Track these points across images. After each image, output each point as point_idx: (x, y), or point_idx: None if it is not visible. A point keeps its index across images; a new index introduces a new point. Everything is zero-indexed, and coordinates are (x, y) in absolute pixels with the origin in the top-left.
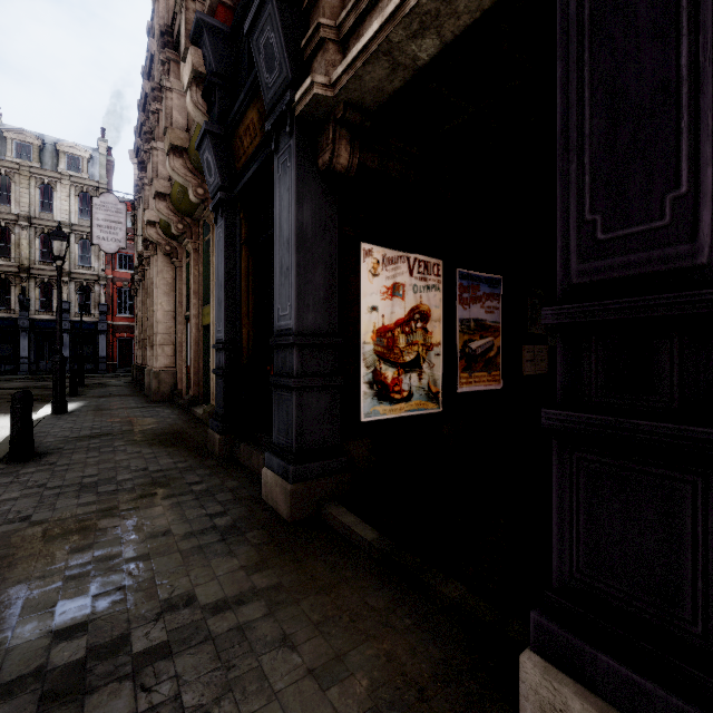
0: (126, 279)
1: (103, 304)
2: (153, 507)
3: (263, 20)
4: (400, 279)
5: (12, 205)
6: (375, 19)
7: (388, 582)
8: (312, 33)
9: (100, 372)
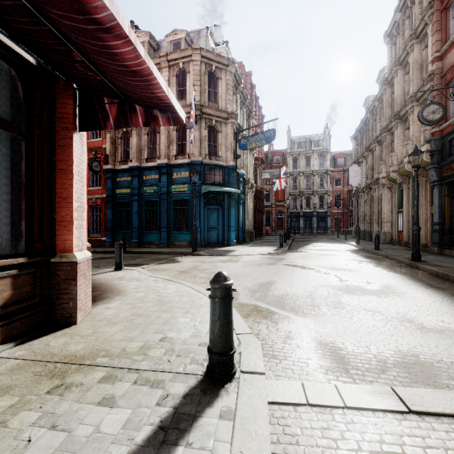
0: (338, 190)
1: (329, 203)
2: (429, 256)
3: None
4: None
5: (297, 168)
6: None
7: None
8: None
9: (327, 234)
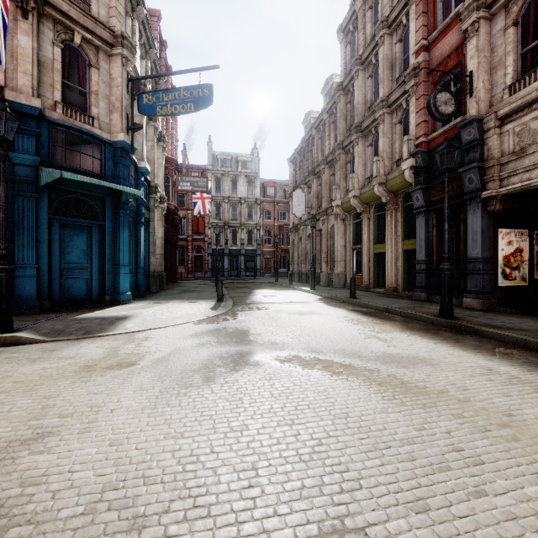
0: (268, 224)
1: (258, 240)
2: (430, 306)
3: (469, 172)
4: (511, 239)
5: (221, 192)
6: (516, 178)
7: (525, 315)
8: (489, 177)
9: (257, 277)
